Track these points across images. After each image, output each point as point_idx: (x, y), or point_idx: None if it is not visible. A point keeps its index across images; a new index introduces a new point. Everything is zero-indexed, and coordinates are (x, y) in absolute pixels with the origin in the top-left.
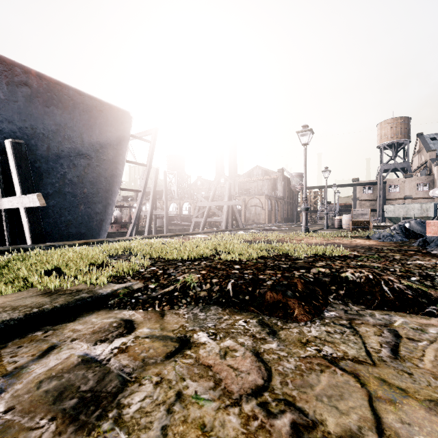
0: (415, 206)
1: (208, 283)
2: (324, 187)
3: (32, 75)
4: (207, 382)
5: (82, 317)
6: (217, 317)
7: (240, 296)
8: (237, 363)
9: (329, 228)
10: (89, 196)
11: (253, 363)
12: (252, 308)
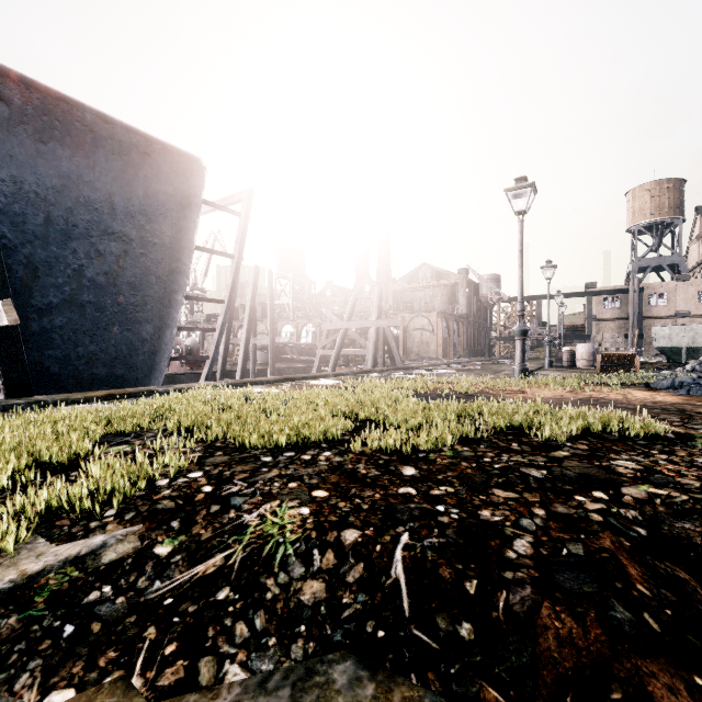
0: None
1: (330, 547)
2: (537, 297)
3: (11, 81)
4: None
5: None
6: None
7: (439, 621)
8: None
9: (553, 367)
10: (129, 310)
11: None
12: (496, 694)
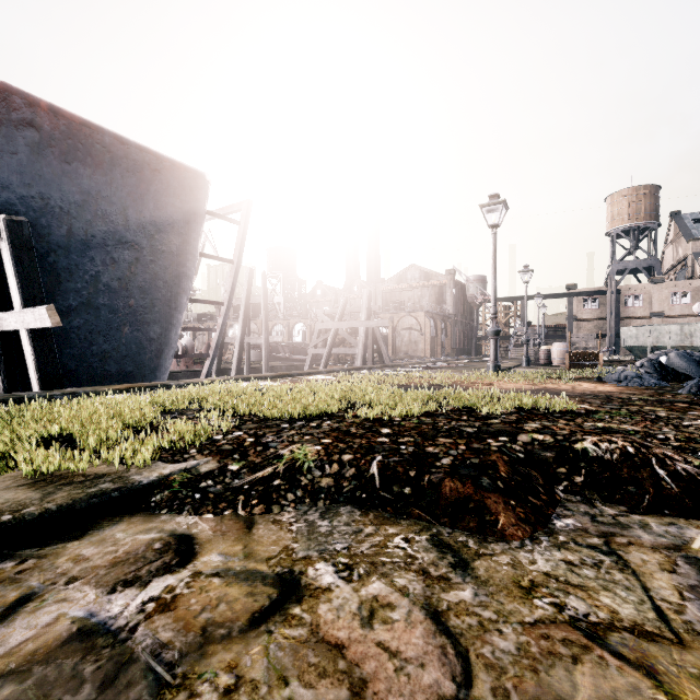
0: (672, 328)
1: (335, 462)
2: (521, 298)
3: (42, 110)
4: (335, 690)
5: (98, 529)
6: (352, 530)
7: (394, 488)
8: (396, 637)
9: (531, 365)
10: (139, 312)
11: (430, 639)
12: (418, 511)
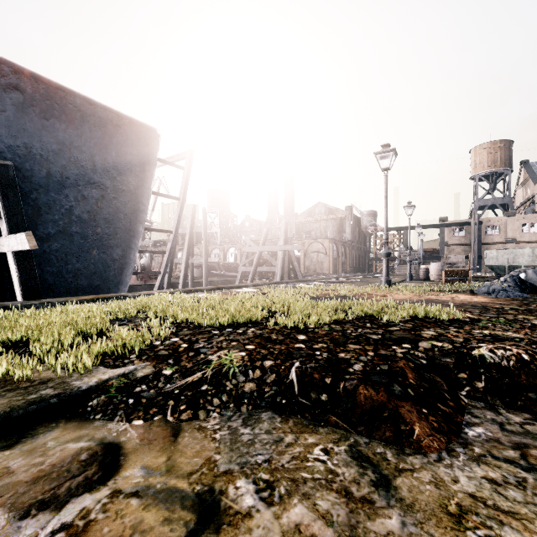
0: (525, 251)
1: (257, 368)
2: (404, 228)
3: (25, 76)
4: None
5: (33, 436)
6: (273, 440)
7: (312, 394)
8: None
9: (413, 280)
10: (105, 238)
11: None
12: (335, 418)
